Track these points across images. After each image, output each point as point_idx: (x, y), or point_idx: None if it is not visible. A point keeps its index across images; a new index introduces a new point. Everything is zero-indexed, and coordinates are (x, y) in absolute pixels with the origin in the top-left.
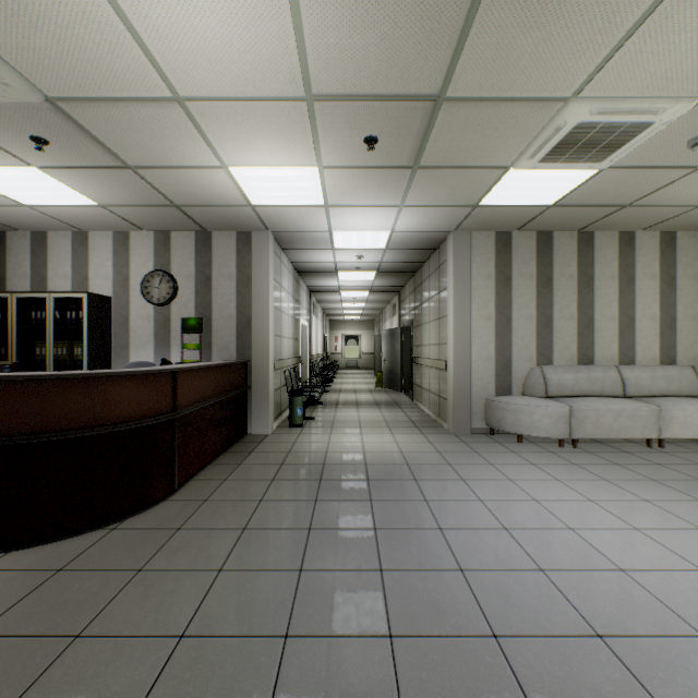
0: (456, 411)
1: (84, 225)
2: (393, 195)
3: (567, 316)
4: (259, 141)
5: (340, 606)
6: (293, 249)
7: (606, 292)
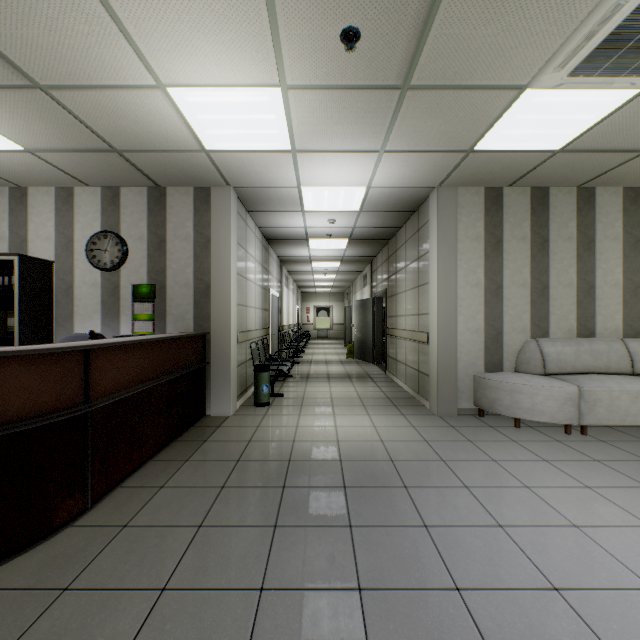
0: (440, 390)
1: (19, 178)
2: (373, 134)
3: (565, 283)
4: (198, 37)
5: None
6: (260, 211)
7: (609, 256)
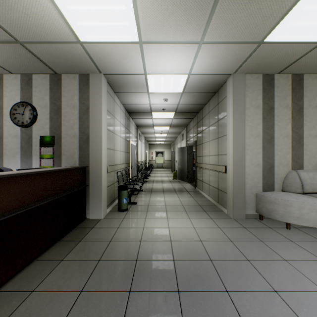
0: (235, 202)
1: None
2: (196, 26)
3: (313, 135)
4: None
5: None
6: (122, 92)
7: None
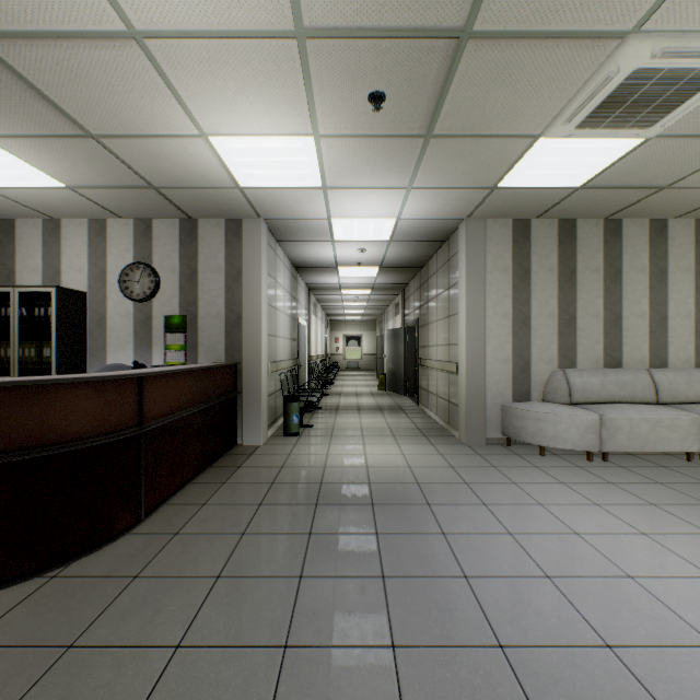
0: (469, 419)
1: (54, 211)
2: (400, 174)
3: (592, 314)
4: (241, 98)
5: None
6: (289, 241)
7: (636, 287)
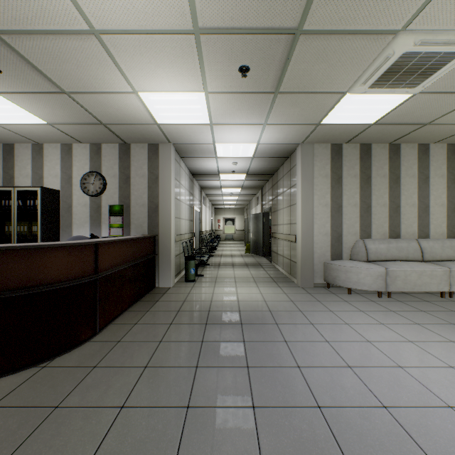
0: (303, 271)
1: (39, 139)
2: (259, 115)
3: (381, 204)
4: (159, 70)
5: (220, 445)
6: (189, 157)
7: (409, 187)
